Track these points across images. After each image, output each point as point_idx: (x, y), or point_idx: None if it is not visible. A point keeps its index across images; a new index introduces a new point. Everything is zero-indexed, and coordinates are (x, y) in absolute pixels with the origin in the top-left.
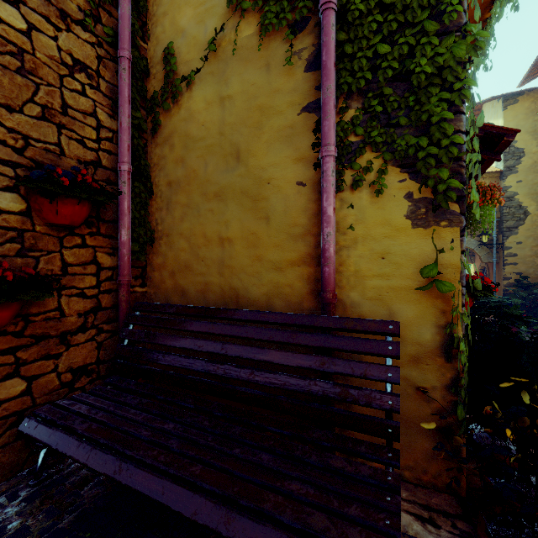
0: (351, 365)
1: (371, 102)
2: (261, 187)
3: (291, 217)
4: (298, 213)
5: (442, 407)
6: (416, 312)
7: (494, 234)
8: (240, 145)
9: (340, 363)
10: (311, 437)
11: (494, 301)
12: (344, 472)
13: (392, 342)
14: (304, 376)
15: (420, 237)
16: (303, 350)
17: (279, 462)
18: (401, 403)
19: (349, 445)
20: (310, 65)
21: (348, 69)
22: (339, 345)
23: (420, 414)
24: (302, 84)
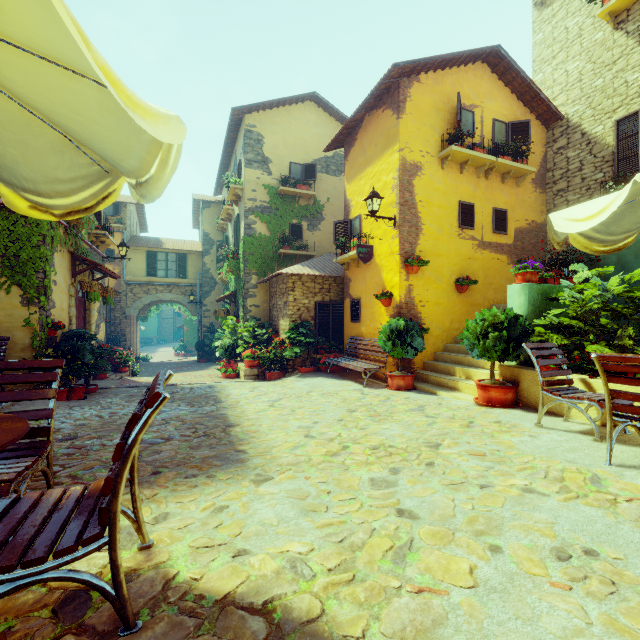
0: None
1: (5, 260)
2: None
3: None
4: None
5: None
6: (23, 334)
7: (198, 296)
8: None
9: None
10: None
11: (80, 332)
12: None
13: (5, 342)
14: None
15: (25, 310)
16: None
17: None
18: None
19: None
20: None
21: None
22: None
23: None
24: None
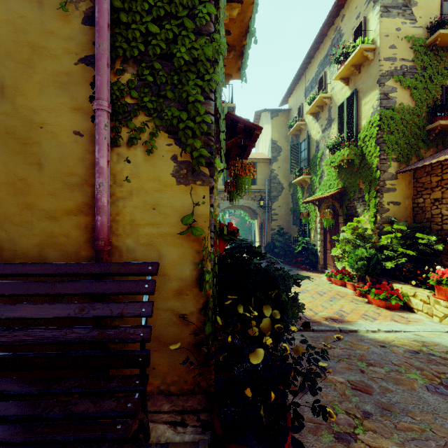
0: (110, 306)
1: (144, 71)
2: (33, 131)
3: (67, 165)
4: (74, 162)
5: (197, 327)
6: (179, 253)
7: (267, 200)
8: (5, 79)
9: (99, 307)
10: (62, 388)
11: (245, 243)
12: (85, 414)
13: (149, 281)
14: (81, 324)
15: (183, 192)
16: (80, 299)
17: (4, 431)
18: (168, 331)
19: (101, 385)
20: (88, 19)
21: (124, 35)
22: (101, 290)
23: (182, 336)
24: (79, 35)
